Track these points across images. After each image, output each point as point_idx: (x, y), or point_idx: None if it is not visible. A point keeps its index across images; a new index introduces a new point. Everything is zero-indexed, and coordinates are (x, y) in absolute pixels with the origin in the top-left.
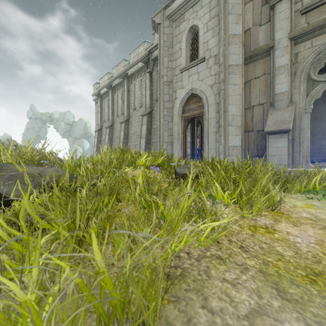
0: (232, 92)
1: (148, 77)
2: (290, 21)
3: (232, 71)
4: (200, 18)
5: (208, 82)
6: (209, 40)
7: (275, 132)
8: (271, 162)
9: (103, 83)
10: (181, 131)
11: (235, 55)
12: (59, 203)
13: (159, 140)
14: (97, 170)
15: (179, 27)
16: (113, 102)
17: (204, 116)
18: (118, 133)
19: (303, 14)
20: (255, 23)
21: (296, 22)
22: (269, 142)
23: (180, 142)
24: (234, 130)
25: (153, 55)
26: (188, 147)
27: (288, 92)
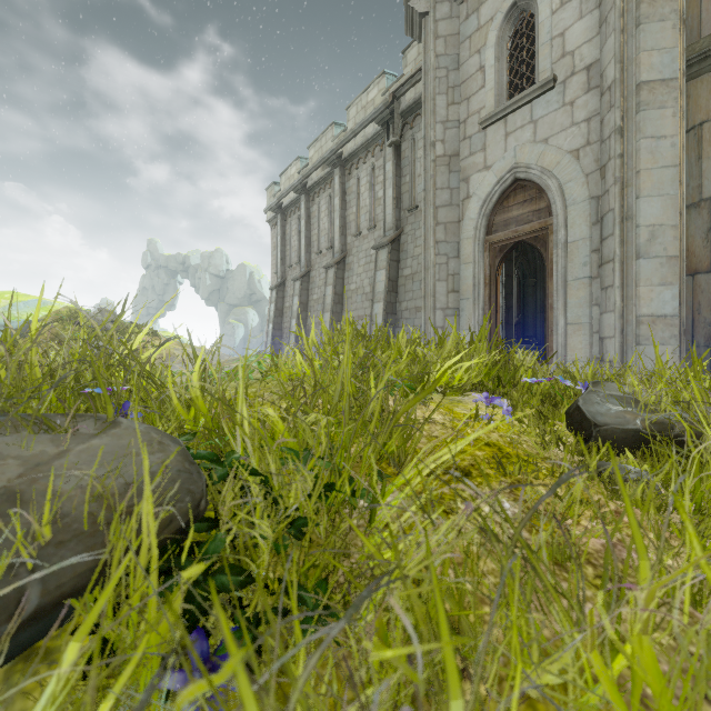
0: (648, 162)
1: (390, 156)
2: None
3: (650, 100)
4: None
5: (566, 144)
6: (567, 29)
7: None
8: None
9: (287, 182)
10: (482, 280)
11: (660, 53)
12: None
13: (423, 304)
14: (302, 428)
15: (478, 13)
16: (310, 221)
17: (553, 237)
18: (320, 290)
19: None
20: None
21: None
22: None
23: (481, 308)
24: (656, 270)
25: (403, 103)
26: None
27: None
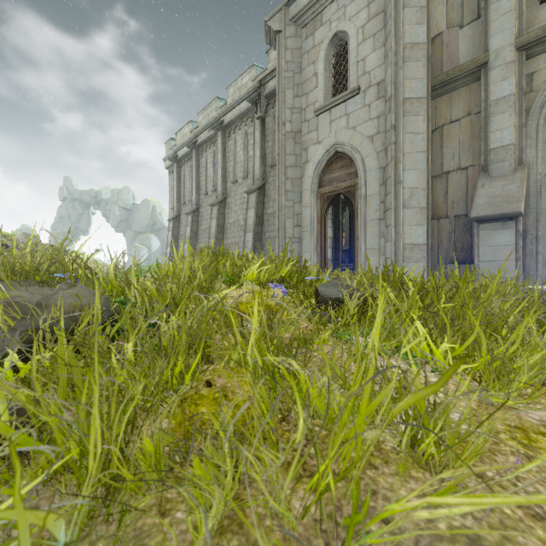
0: (409, 148)
1: (258, 126)
2: (519, 16)
3: (410, 110)
4: (351, 18)
5: (365, 131)
6: (366, 56)
7: (491, 219)
8: (484, 273)
9: (181, 139)
10: (316, 219)
11: (416, 81)
12: (68, 377)
13: (277, 234)
14: (165, 292)
15: (313, 36)
16: (199, 170)
17: (358, 192)
18: (207, 222)
19: (543, 1)
20: (452, 23)
21: (530, 17)
22: (479, 236)
23: (315, 237)
24: (414, 216)
25: (267, 89)
26: (328, 247)
27: (515, 145)
